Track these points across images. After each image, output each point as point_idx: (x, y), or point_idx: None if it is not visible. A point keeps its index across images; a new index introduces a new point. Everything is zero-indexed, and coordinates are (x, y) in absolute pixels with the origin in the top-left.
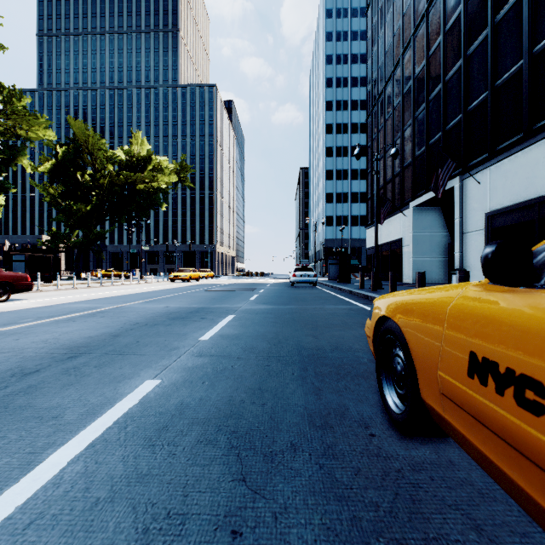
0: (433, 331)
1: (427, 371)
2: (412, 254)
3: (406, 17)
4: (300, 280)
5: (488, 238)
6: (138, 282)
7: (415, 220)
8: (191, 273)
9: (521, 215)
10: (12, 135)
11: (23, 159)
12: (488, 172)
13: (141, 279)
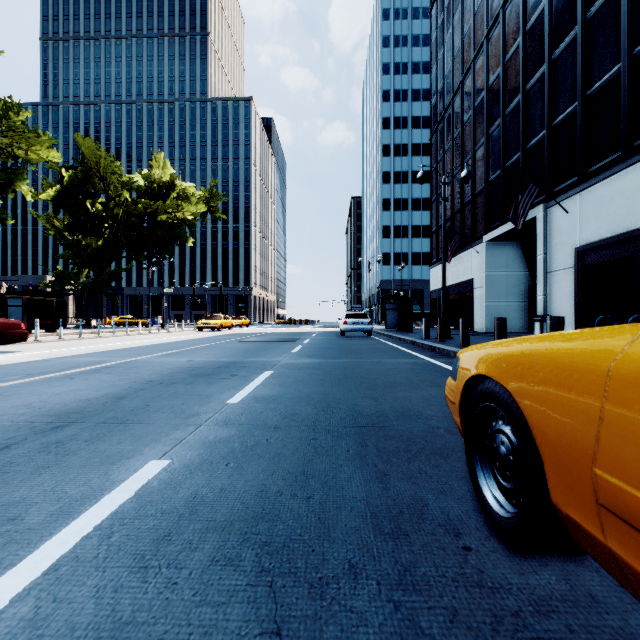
0: (578, 402)
1: (566, 465)
2: (485, 297)
3: (478, 16)
4: (352, 329)
5: (578, 277)
6: (159, 331)
7: (489, 258)
8: (222, 321)
9: (619, 249)
10: (8, 156)
11: (22, 185)
12: (578, 199)
13: (163, 328)
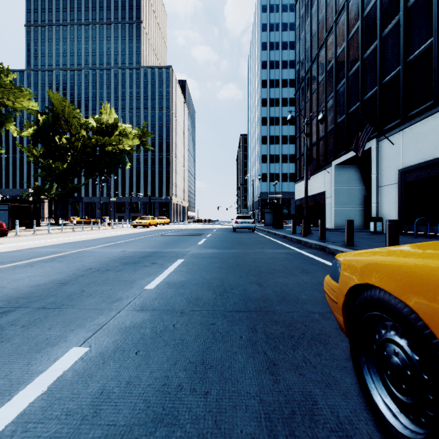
0: None
1: None
2: (334, 204)
3: (329, 7)
4: (241, 226)
5: (401, 190)
6: (105, 227)
7: (337, 176)
8: (150, 220)
9: (431, 170)
10: (0, 105)
11: (10, 125)
12: (401, 134)
13: (109, 225)
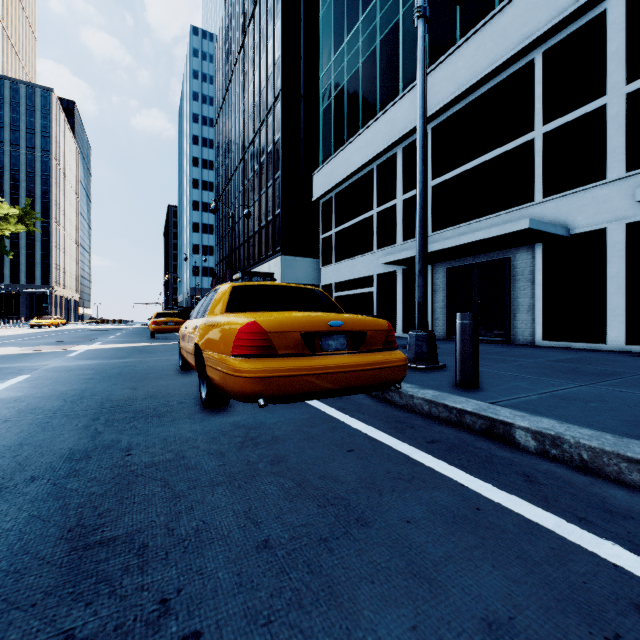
0: None
1: None
2: None
3: (230, 162)
4: None
5: None
6: (1, 328)
7: None
8: (52, 320)
9: None
10: None
11: None
12: None
13: None
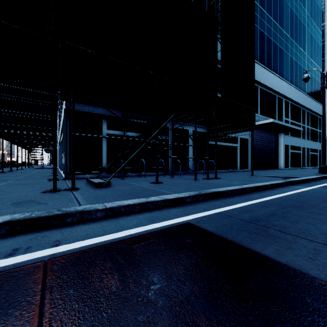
0: None
1: None
2: None
3: None
4: None
5: None
6: None
7: None
8: None
9: None
10: None
11: None
12: None
13: None
